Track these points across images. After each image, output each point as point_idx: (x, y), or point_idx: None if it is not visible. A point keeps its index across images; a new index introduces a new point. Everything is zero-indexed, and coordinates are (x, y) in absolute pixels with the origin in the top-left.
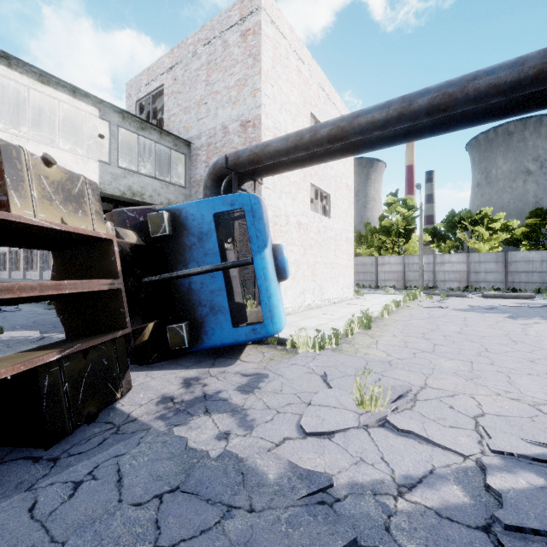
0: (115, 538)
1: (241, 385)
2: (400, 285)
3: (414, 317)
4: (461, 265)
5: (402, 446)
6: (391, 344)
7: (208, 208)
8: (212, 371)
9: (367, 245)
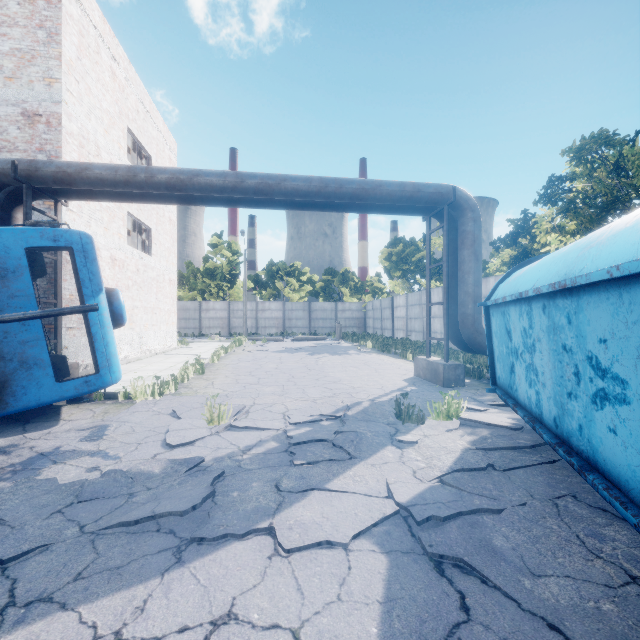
0: (39, 535)
1: (84, 437)
2: (225, 332)
3: (242, 360)
4: (279, 312)
5: (243, 435)
6: (226, 383)
7: (17, 239)
8: (30, 435)
9: (190, 288)
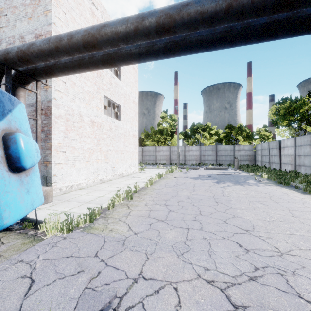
0: None
1: None
2: (168, 162)
3: (167, 185)
4: (197, 152)
5: None
6: (139, 215)
7: None
8: None
9: (152, 140)
